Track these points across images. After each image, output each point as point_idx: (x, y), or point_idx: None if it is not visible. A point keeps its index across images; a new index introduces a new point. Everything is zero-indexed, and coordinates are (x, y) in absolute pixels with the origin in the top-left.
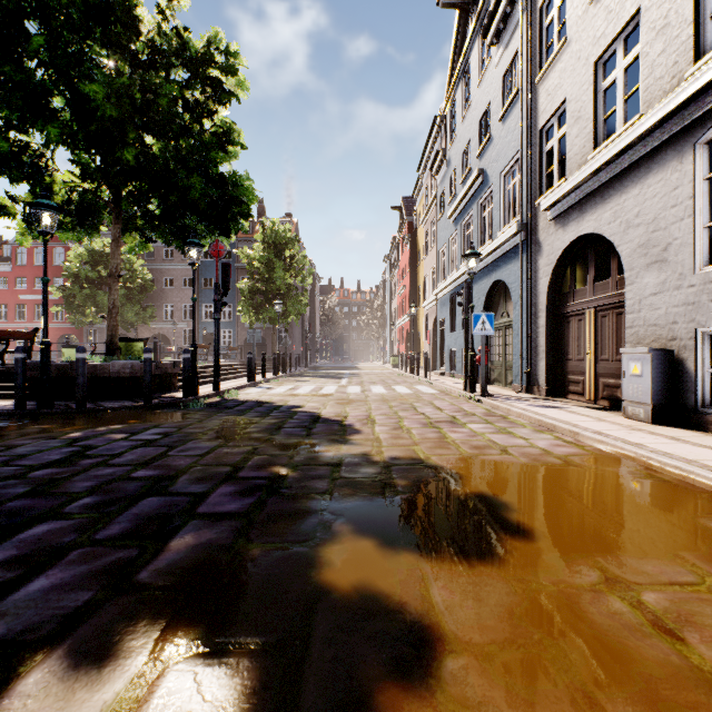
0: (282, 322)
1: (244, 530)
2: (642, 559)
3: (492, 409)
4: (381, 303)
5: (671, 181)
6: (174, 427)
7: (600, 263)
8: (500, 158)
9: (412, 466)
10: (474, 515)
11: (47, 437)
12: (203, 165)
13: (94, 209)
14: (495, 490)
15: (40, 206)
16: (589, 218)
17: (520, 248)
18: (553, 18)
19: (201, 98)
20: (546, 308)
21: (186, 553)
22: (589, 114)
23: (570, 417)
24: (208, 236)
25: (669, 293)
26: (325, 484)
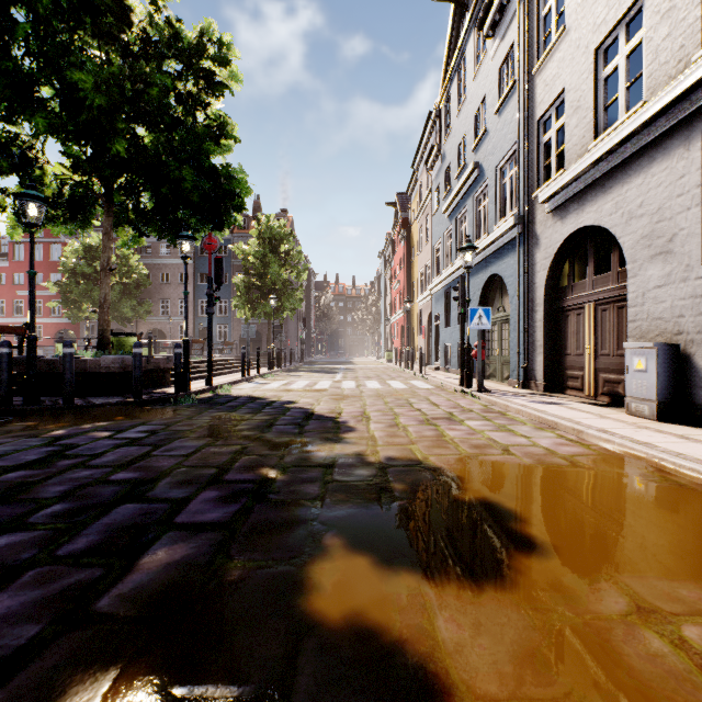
0: (277, 317)
1: (224, 544)
2: (674, 581)
3: (489, 405)
4: (375, 298)
5: (677, 170)
6: (161, 424)
7: (598, 256)
8: (496, 151)
9: (409, 468)
10: (479, 526)
11: (28, 435)
12: (195, 156)
13: (85, 202)
14: (500, 495)
15: (26, 197)
16: (588, 210)
17: (516, 242)
18: (551, 7)
19: (194, 90)
20: (544, 302)
21: (156, 573)
22: (588, 103)
23: (571, 414)
24: (202, 230)
25: (674, 285)
26: (316, 488)
